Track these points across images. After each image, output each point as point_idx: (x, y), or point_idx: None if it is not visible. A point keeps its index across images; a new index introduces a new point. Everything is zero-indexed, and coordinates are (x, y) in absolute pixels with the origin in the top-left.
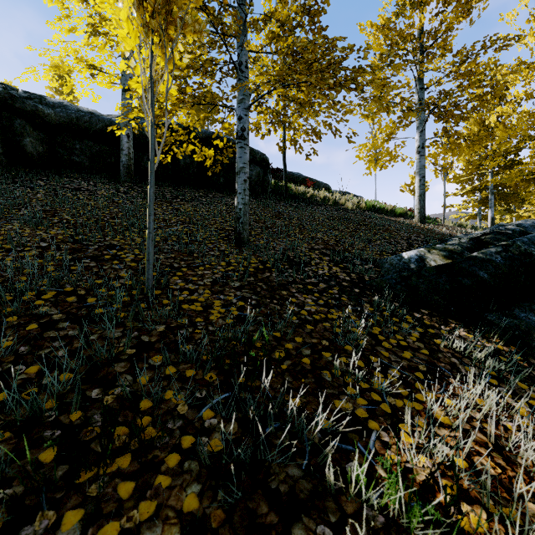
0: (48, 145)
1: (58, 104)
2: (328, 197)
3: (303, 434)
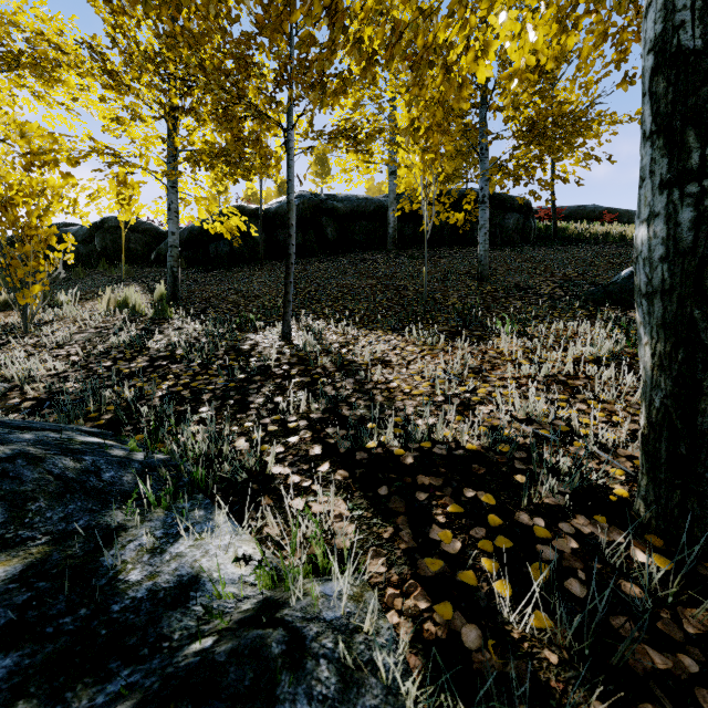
0: (339, 231)
1: (344, 198)
2: (619, 233)
3: (486, 326)
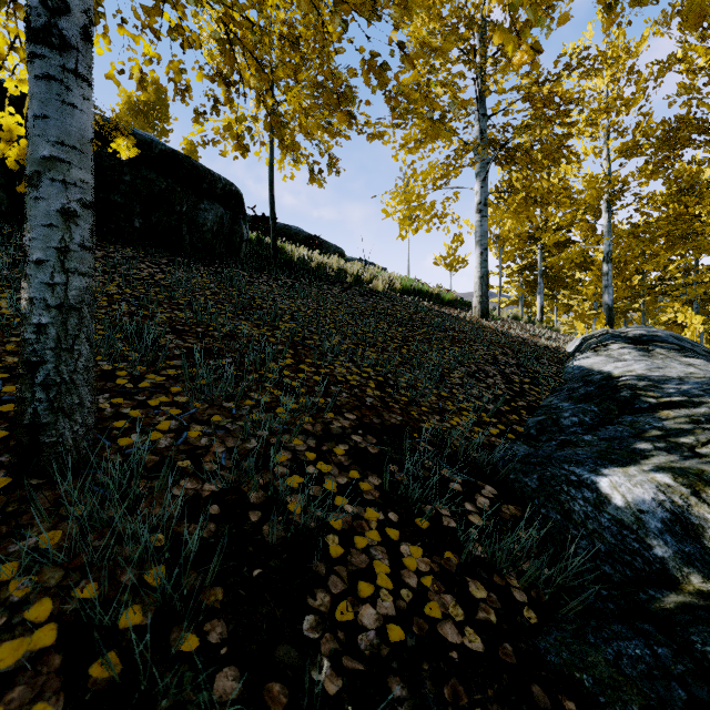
0: None
1: None
2: (344, 269)
3: None
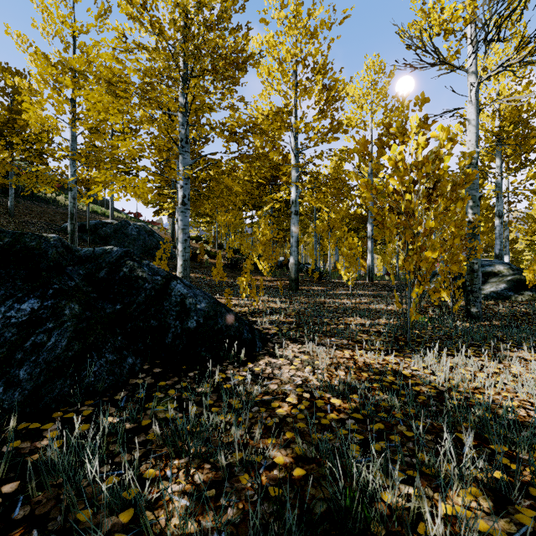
0: None
1: None
2: (64, 201)
3: None
